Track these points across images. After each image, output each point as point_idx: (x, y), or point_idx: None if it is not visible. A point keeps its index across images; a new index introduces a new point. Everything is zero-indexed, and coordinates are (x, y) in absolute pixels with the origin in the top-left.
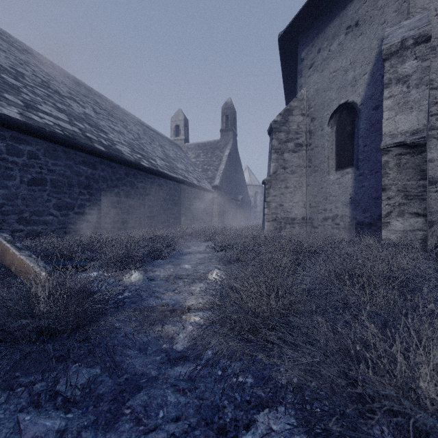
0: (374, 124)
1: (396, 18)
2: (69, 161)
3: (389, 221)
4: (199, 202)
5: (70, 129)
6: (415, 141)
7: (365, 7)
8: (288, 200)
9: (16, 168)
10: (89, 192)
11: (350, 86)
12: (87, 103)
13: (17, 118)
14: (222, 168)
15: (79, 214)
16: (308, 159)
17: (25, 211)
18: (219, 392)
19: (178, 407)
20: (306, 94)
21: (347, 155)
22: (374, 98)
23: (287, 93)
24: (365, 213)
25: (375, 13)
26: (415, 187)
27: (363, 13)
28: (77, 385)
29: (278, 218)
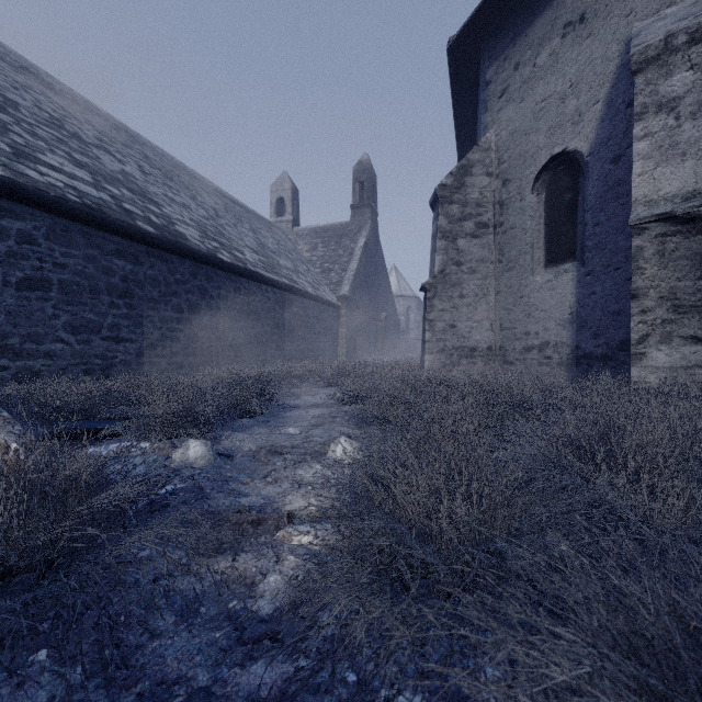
0: (612, 187)
1: (652, 5)
2: (92, 249)
3: (645, 351)
4: (316, 323)
5: (94, 195)
6: (693, 210)
7: None
8: (464, 318)
9: None
10: (129, 303)
11: (571, 124)
12: (130, 157)
13: None
14: (353, 268)
15: (109, 340)
16: (497, 248)
17: (12, 335)
18: None
19: None
20: (495, 140)
21: (565, 240)
22: (613, 142)
23: (461, 142)
24: (596, 338)
25: None
26: (691, 292)
27: None
28: None
29: (448, 348)
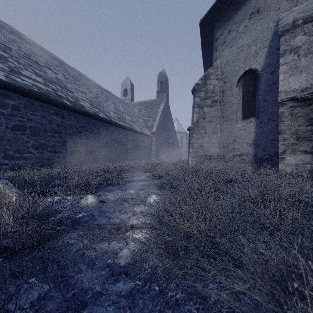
0: (271, 85)
1: (288, 6)
2: (44, 112)
3: (284, 157)
4: (141, 144)
5: (44, 88)
6: (305, 96)
7: None
8: (206, 142)
9: (2, 117)
10: (59, 136)
11: (253, 57)
12: (59, 71)
13: (3, 79)
14: (158, 119)
15: (51, 152)
16: (221, 111)
17: (10, 150)
18: (156, 309)
19: None
20: (220, 64)
21: (250, 108)
22: (271, 65)
23: (205, 64)
24: (264, 151)
25: (272, 2)
26: (304, 131)
27: (263, 3)
28: (27, 303)
29: (199, 155)
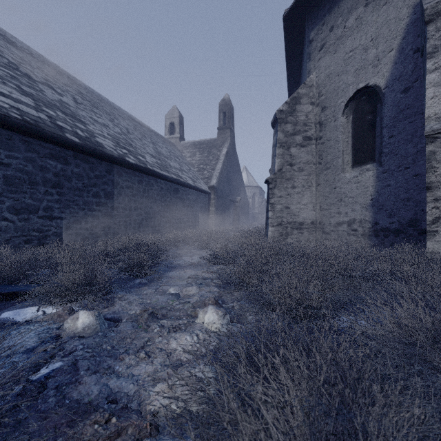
0: (402, 110)
1: None
2: (31, 153)
3: (438, 229)
4: (194, 204)
5: (34, 114)
6: None
7: None
8: (295, 202)
9: None
10: (59, 192)
11: (371, 67)
12: (67, 92)
13: None
14: (219, 168)
15: (44, 218)
16: (318, 154)
17: None
18: None
19: None
20: (316, 80)
21: (366, 148)
22: (403, 78)
23: (291, 84)
24: (390, 217)
25: None
26: None
27: None
28: None
29: (284, 223)
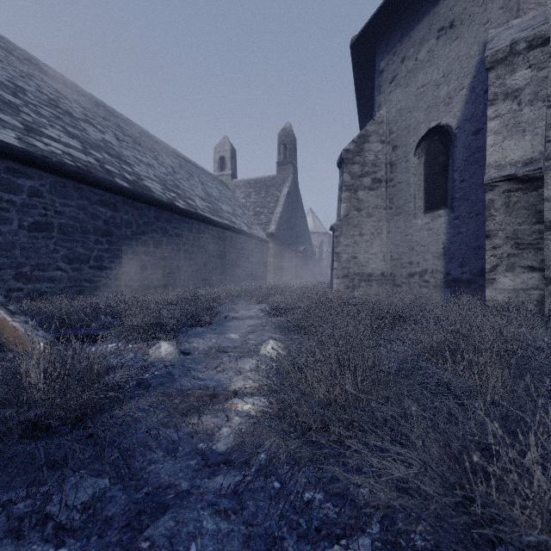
0: (473, 153)
1: (503, 17)
2: (82, 200)
3: (495, 277)
4: (250, 254)
5: (84, 159)
6: (529, 173)
7: (463, 4)
8: (363, 251)
9: (12, 208)
10: (109, 241)
11: (443, 105)
12: (108, 128)
13: (14, 144)
14: (278, 211)
15: (95, 269)
16: (388, 198)
17: (25, 265)
18: (275, 514)
19: (217, 537)
20: (387, 115)
21: (439, 192)
22: (474, 119)
23: (362, 115)
24: (462, 267)
25: (475, 10)
26: (528, 233)
27: (460, 11)
28: (76, 505)
29: (351, 274)
